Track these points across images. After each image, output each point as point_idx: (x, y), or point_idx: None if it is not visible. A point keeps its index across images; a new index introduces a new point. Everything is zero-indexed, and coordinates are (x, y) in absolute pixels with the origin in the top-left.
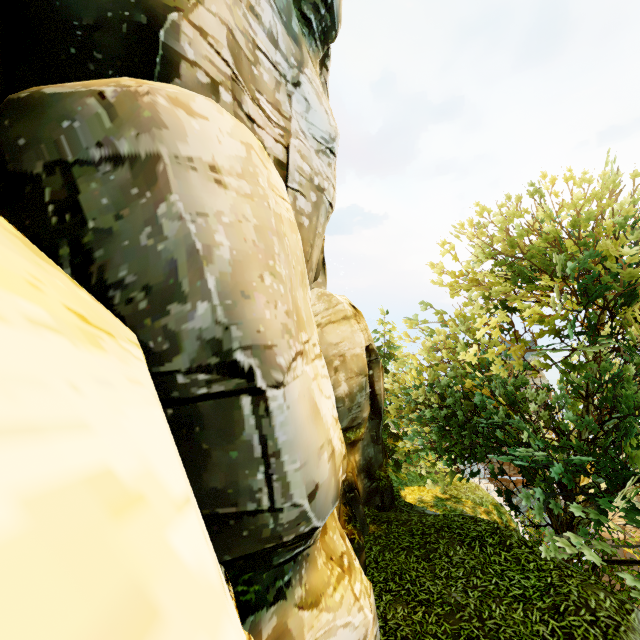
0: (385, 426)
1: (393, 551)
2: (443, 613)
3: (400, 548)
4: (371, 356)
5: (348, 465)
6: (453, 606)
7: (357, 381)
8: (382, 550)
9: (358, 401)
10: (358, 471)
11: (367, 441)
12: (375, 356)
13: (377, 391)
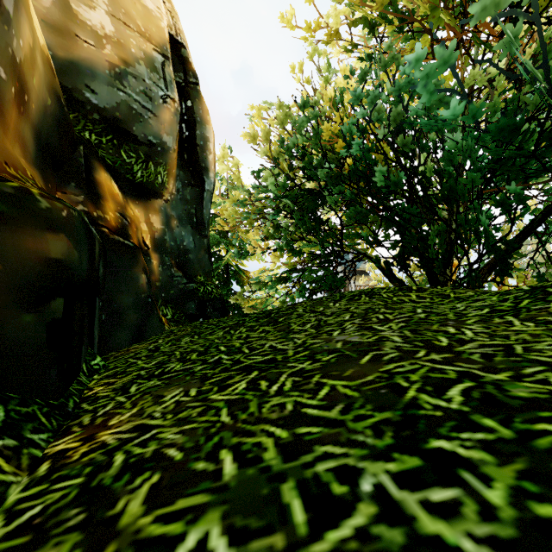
0: (227, 283)
1: (201, 334)
2: (318, 367)
3: (217, 328)
4: (186, 74)
5: (121, 205)
6: (344, 352)
7: (142, 44)
8: (177, 338)
9: (143, 79)
10: (154, 246)
11: (178, 215)
12: (193, 78)
13: (197, 139)
